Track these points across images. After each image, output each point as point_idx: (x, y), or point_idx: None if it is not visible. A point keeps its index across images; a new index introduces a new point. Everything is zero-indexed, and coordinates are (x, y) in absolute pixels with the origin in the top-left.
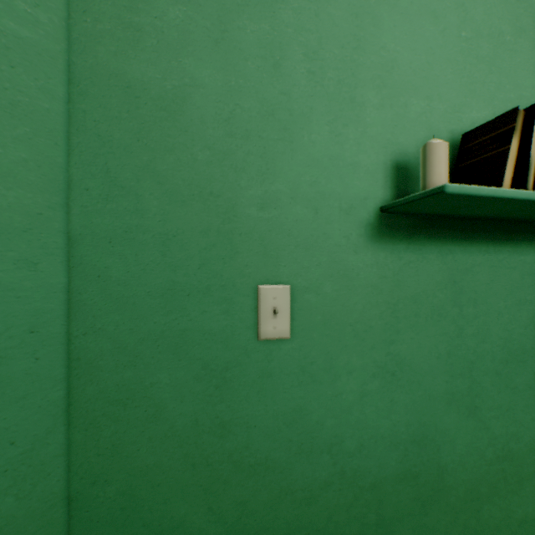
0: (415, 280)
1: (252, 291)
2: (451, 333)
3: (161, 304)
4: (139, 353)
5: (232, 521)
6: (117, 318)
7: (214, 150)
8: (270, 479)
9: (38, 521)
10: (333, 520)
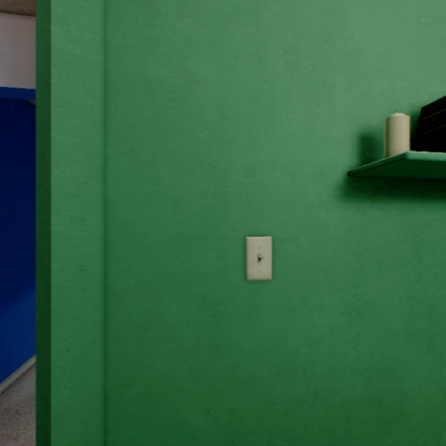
0: (378, 233)
1: (241, 241)
2: (411, 279)
3: (171, 251)
4: (155, 288)
5: (225, 423)
6: (139, 260)
7: (211, 130)
8: (255, 392)
9: (85, 409)
10: (307, 430)
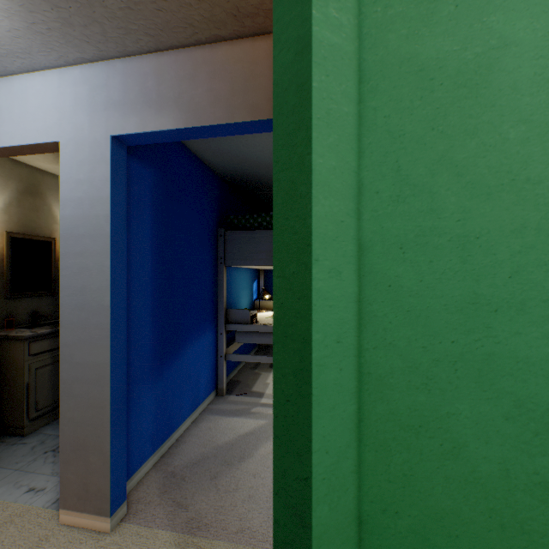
0: None
1: None
2: None
3: (459, 320)
4: (432, 375)
5: None
6: (408, 333)
7: (531, 122)
8: None
9: (341, 535)
10: None
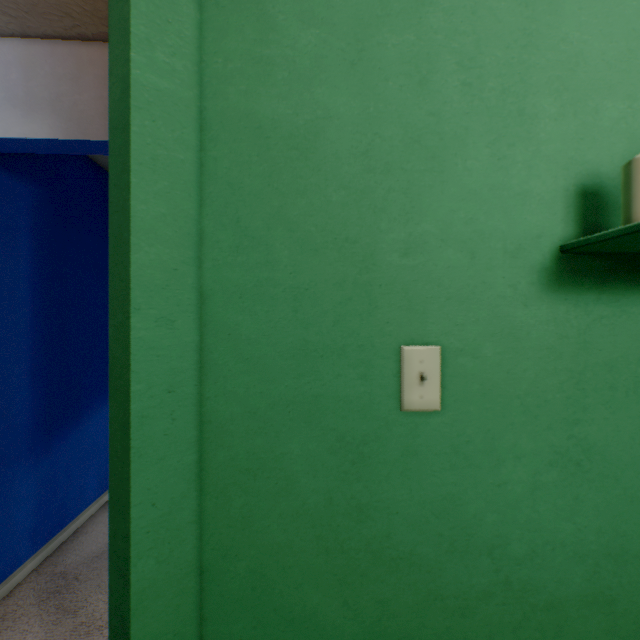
0: (609, 341)
1: (394, 352)
2: None
3: (292, 366)
4: (269, 419)
5: (370, 621)
6: (247, 379)
7: (350, 189)
8: (415, 578)
9: (175, 587)
10: None
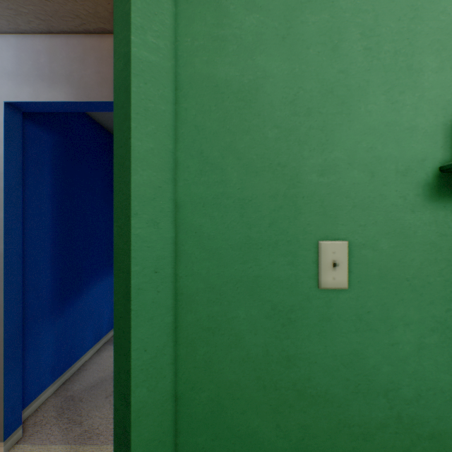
0: None
1: (313, 246)
2: None
3: (240, 255)
4: (223, 292)
5: (296, 440)
6: (208, 264)
7: (281, 128)
8: (329, 410)
9: (159, 409)
10: None
